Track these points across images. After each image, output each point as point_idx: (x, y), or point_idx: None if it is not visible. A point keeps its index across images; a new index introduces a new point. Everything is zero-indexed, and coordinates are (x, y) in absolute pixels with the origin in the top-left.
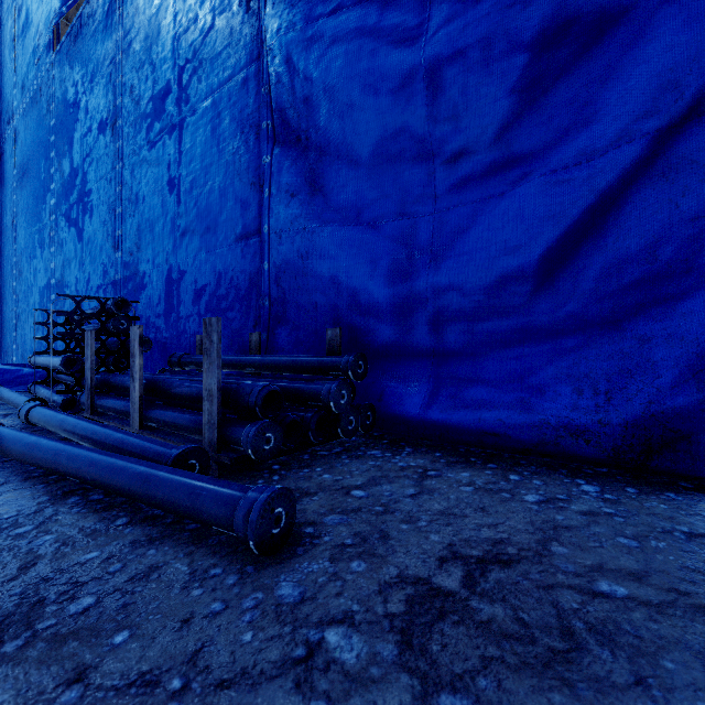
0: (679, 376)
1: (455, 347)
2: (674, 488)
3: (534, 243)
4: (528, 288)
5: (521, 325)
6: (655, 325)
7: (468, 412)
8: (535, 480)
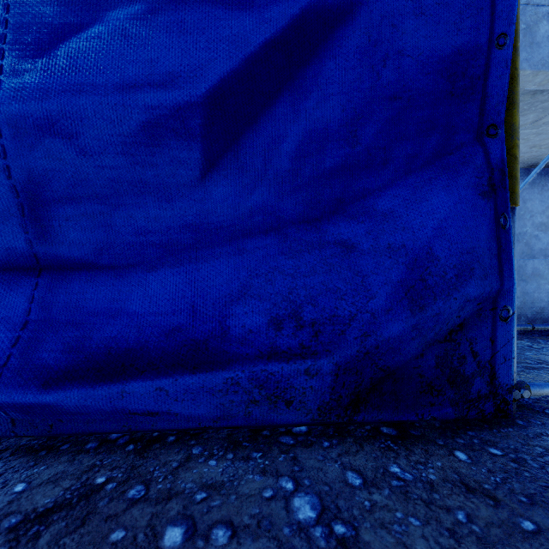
0: (394, 295)
1: (79, 253)
2: (386, 446)
3: (215, 75)
4: (205, 154)
5: (195, 218)
6: (362, 227)
7: (94, 381)
8: (216, 525)
